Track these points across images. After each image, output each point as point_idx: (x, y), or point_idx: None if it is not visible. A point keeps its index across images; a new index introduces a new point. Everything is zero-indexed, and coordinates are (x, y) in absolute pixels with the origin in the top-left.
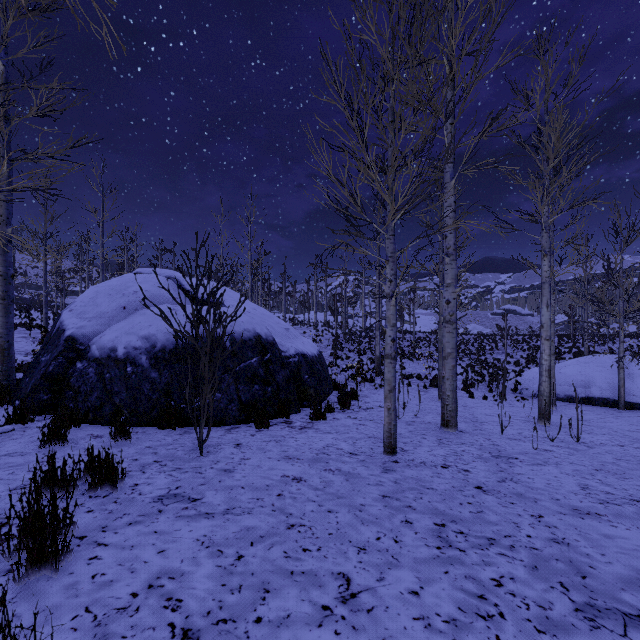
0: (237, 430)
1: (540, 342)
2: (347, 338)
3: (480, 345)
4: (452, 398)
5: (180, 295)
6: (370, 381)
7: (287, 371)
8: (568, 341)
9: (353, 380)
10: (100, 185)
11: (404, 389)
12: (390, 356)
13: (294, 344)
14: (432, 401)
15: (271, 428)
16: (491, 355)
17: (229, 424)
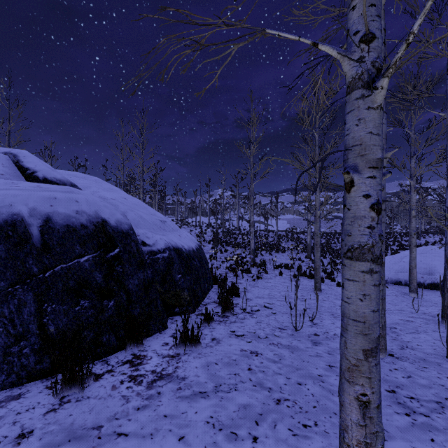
0: (4, 412)
1: (446, 232)
2: (225, 235)
3: (327, 240)
4: (381, 309)
5: (11, 172)
6: (247, 272)
7: (148, 272)
8: (390, 236)
9: (232, 272)
10: (7, 99)
11: (278, 279)
12: (368, 252)
13: (166, 236)
14: (310, 293)
15: (92, 389)
16: (335, 247)
17: (7, 386)
